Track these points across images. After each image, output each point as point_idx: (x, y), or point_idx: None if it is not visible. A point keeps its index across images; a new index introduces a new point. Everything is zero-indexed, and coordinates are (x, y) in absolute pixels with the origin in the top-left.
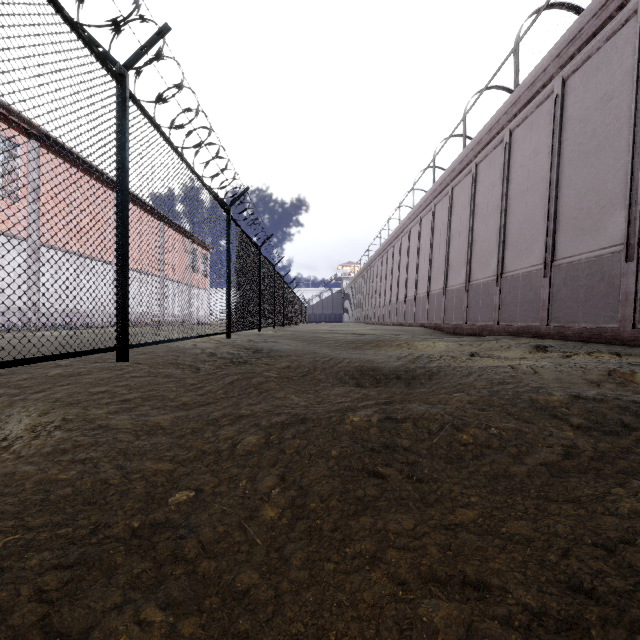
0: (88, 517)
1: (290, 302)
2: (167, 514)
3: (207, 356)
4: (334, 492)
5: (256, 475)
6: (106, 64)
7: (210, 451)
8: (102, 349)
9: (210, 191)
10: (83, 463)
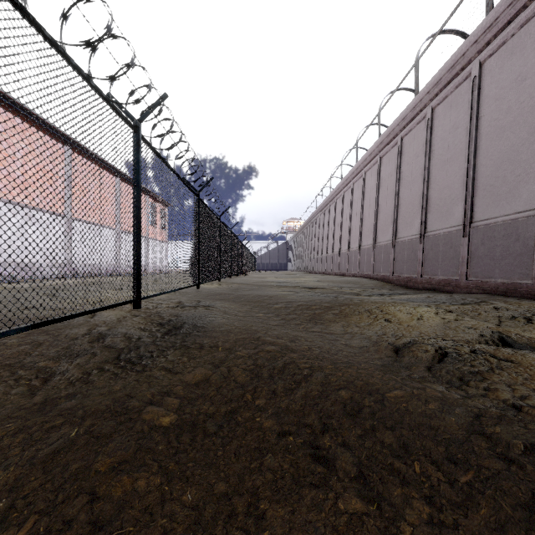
0: None
1: (239, 253)
2: None
3: (88, 343)
4: None
5: None
6: None
7: None
8: None
9: (83, 74)
10: None
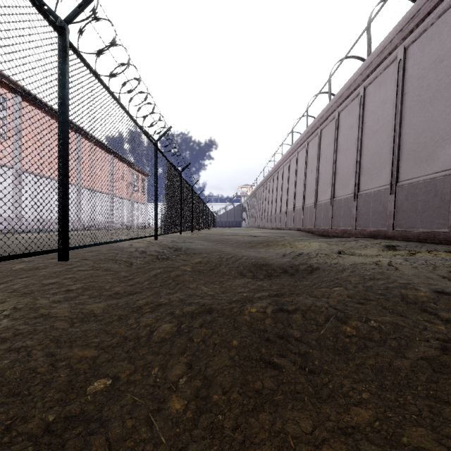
0: (7, 411)
1: (204, 213)
2: (82, 405)
3: (139, 253)
4: (235, 384)
5: (167, 363)
6: (47, 16)
7: (131, 337)
8: (43, 251)
9: (141, 128)
10: (18, 351)
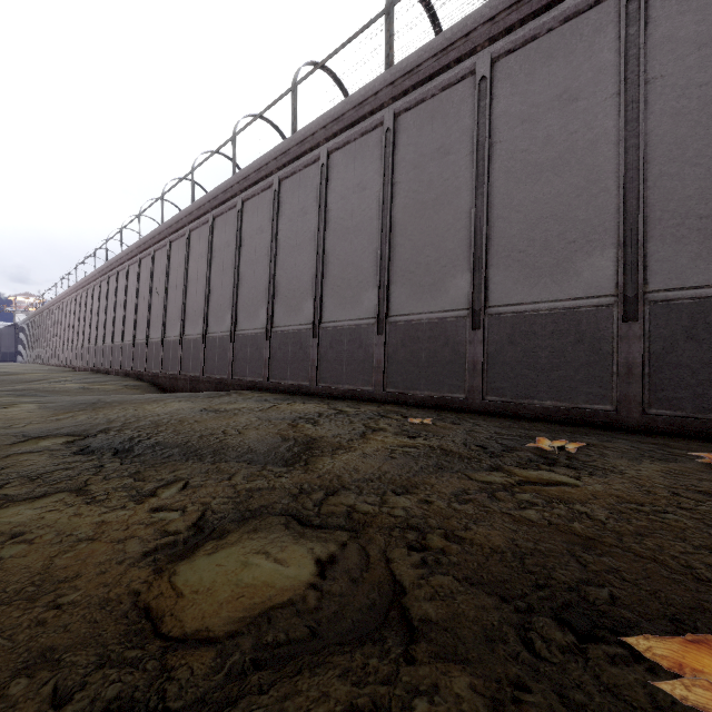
0: None
1: None
2: None
3: None
4: None
5: None
6: None
7: None
8: None
9: None
10: None
